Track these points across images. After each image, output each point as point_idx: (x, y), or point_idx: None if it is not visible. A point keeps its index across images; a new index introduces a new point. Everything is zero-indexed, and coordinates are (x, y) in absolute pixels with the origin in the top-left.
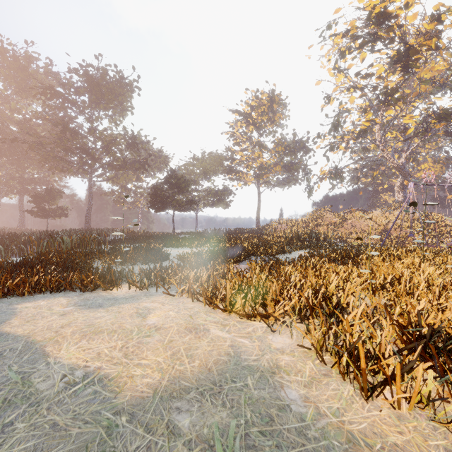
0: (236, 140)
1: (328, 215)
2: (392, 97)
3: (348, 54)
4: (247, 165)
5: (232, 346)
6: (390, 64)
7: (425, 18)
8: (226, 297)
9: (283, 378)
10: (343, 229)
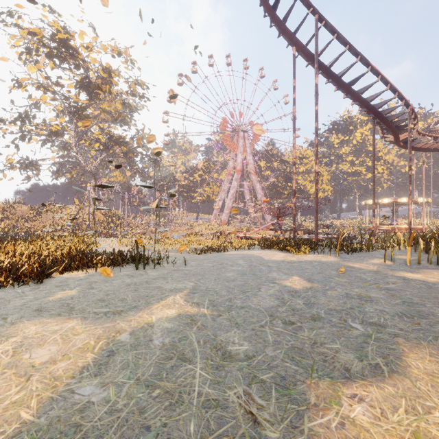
0: None
1: (19, 208)
2: (81, 113)
3: (35, 54)
4: None
5: None
6: (76, 87)
7: (101, 67)
8: None
9: None
10: (38, 222)
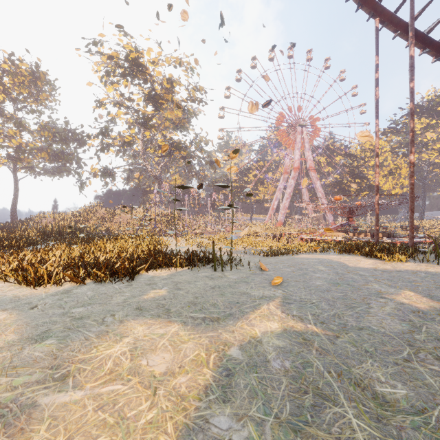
0: None
1: (100, 210)
2: (148, 123)
3: (113, 75)
4: None
5: None
6: (144, 100)
7: (165, 79)
8: None
9: None
10: (114, 222)
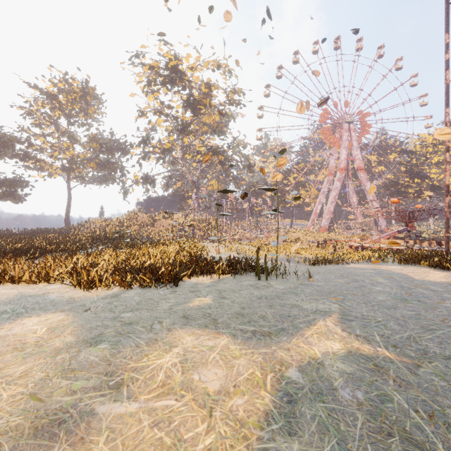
0: (36, 121)
1: (142, 216)
2: (186, 129)
3: (154, 85)
4: (52, 155)
5: (19, 293)
6: (183, 106)
7: (203, 84)
8: (15, 276)
9: (50, 295)
10: (154, 228)
